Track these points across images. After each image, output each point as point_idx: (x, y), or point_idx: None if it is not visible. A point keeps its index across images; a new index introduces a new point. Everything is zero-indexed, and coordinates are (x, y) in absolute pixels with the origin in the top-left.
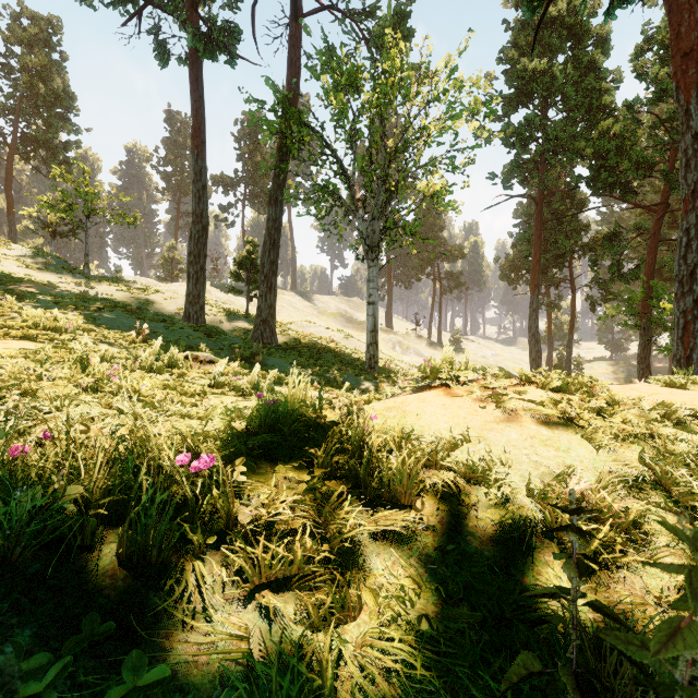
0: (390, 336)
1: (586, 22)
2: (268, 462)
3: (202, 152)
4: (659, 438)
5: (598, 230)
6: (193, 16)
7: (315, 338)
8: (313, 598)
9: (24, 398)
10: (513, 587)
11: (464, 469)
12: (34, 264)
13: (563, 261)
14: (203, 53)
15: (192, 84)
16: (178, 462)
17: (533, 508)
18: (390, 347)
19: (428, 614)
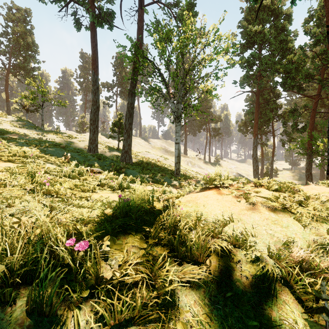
0: (186, 158)
1: (280, 8)
2: (123, 235)
3: (96, 71)
4: None
5: (286, 108)
6: (92, 7)
7: (150, 160)
8: None
9: None
10: (266, 319)
11: (231, 239)
12: (17, 125)
13: (269, 122)
14: (97, 24)
15: (92, 39)
16: (67, 244)
17: (272, 264)
18: (186, 164)
19: None
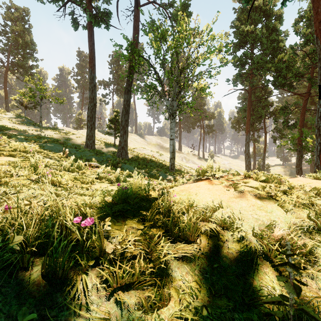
0: (180, 154)
1: (271, 8)
2: (122, 218)
3: (93, 69)
4: (316, 206)
5: (277, 105)
6: (89, 7)
7: (146, 155)
8: (145, 295)
9: (2, 186)
10: (248, 286)
11: (220, 222)
12: (16, 121)
13: (261, 119)
14: (94, 24)
15: (89, 38)
16: (75, 221)
17: (256, 243)
18: (181, 159)
19: (205, 304)
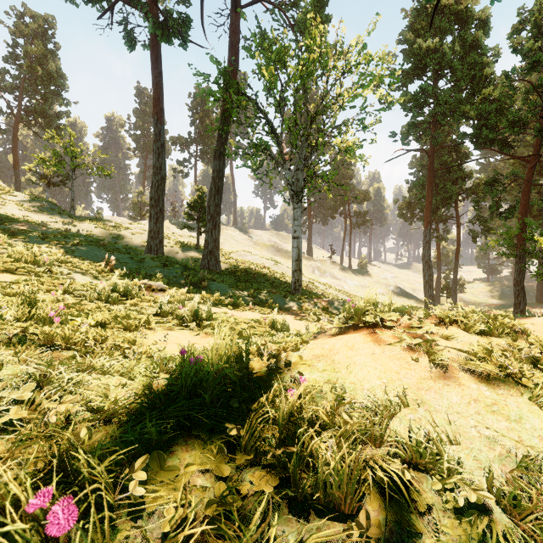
0: (311, 262)
1: (470, 8)
2: (185, 441)
3: (161, 117)
4: None
5: (479, 177)
6: (153, 9)
7: (251, 265)
8: None
9: None
10: None
11: (409, 452)
12: (31, 207)
13: (450, 202)
14: (161, 38)
15: (153, 63)
16: (32, 506)
17: (502, 515)
18: (311, 271)
19: None
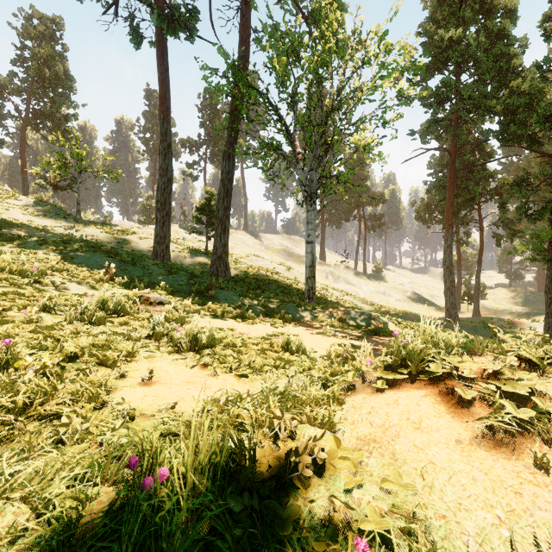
0: (324, 267)
1: None
2: None
3: (167, 116)
4: None
5: (504, 177)
6: (159, 2)
7: (262, 271)
8: None
9: None
10: None
11: None
12: (36, 212)
13: (473, 204)
14: (166, 31)
15: (159, 59)
16: None
17: None
18: (324, 276)
19: None
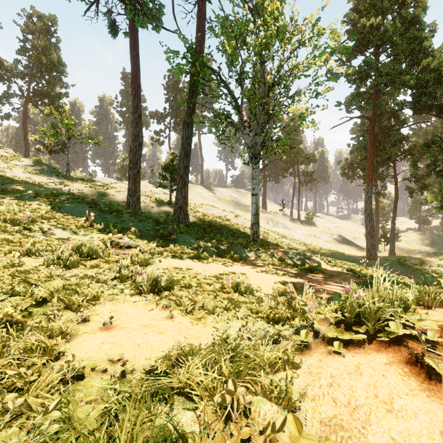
0: (265, 215)
1: None
2: None
3: (138, 92)
4: None
5: (416, 140)
6: None
7: (215, 218)
8: None
9: None
10: None
11: None
12: (34, 171)
13: (389, 162)
14: (137, 23)
15: (131, 46)
16: None
17: None
18: (266, 222)
19: None
